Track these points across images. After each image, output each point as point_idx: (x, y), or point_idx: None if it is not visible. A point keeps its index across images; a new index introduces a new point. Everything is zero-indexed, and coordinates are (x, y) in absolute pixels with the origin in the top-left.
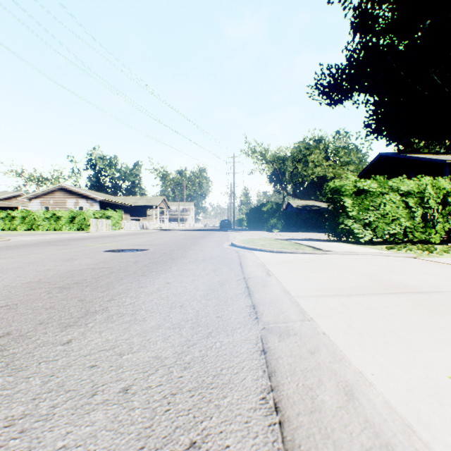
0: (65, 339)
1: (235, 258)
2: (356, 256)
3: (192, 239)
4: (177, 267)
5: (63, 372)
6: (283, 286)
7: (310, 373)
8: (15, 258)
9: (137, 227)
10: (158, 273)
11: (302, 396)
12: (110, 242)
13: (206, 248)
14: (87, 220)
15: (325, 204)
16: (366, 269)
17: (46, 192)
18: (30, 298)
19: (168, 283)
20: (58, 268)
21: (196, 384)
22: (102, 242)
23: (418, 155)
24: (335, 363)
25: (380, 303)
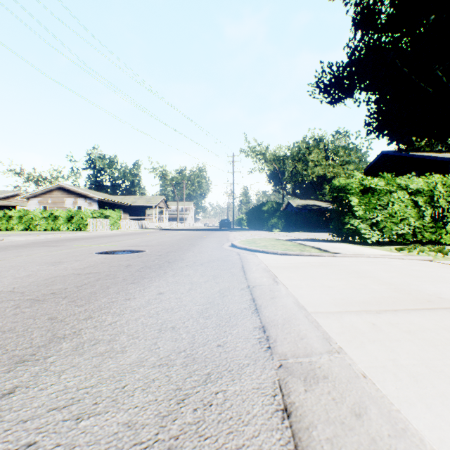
0: (8, 386)
1: (236, 262)
2: (368, 259)
3: (190, 240)
4: (173, 272)
5: None
6: (295, 298)
7: None
8: None
9: (136, 226)
10: (151, 280)
11: None
12: (106, 243)
13: (206, 249)
14: (85, 220)
15: (325, 203)
16: (386, 275)
17: (44, 192)
18: None
19: (160, 294)
20: (40, 274)
21: None
22: (97, 243)
23: (421, 153)
24: (398, 440)
25: (421, 324)
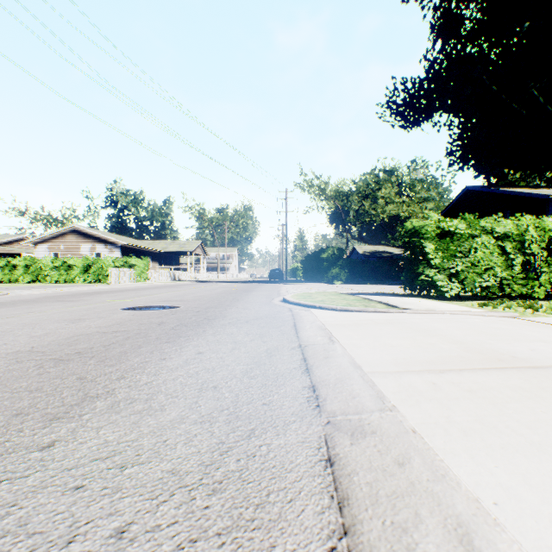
0: (47, 440)
1: (287, 319)
2: (443, 315)
3: (234, 294)
4: (214, 330)
5: (32, 498)
6: (352, 357)
7: (401, 501)
8: (8, 319)
9: (167, 278)
10: (188, 339)
11: (393, 545)
12: (132, 297)
13: (252, 305)
14: (105, 270)
15: (398, 249)
16: (459, 334)
17: (55, 235)
18: (13, 375)
19: (199, 353)
20: (59, 332)
21: (230, 521)
22: (122, 297)
23: (514, 189)
24: (436, 484)
25: (485, 383)
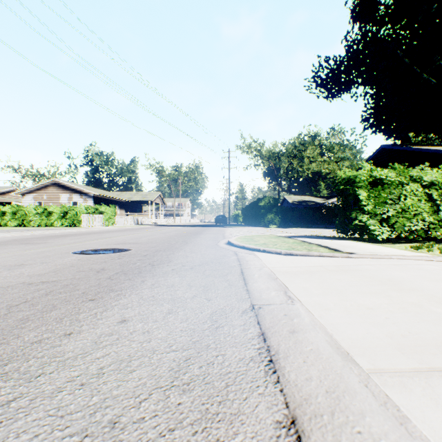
0: None
1: (233, 264)
2: (392, 260)
3: (184, 236)
4: (153, 281)
5: None
6: (328, 332)
7: None
8: None
9: (132, 222)
10: (119, 295)
11: None
12: (92, 240)
13: (199, 248)
14: (79, 216)
15: (321, 199)
16: (436, 288)
17: (39, 187)
18: None
19: (121, 322)
20: None
21: None
22: (83, 240)
23: (423, 147)
24: None
25: None
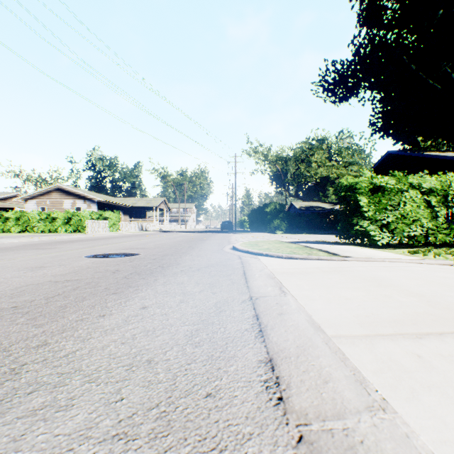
0: None
1: (237, 267)
2: (383, 263)
3: (190, 242)
4: (165, 279)
5: None
6: (308, 314)
7: None
8: None
9: (136, 228)
10: (137, 290)
11: None
12: (100, 245)
13: (205, 252)
14: (83, 222)
15: (328, 204)
16: (411, 284)
17: (42, 193)
18: None
19: (143, 308)
20: (11, 282)
21: None
22: (91, 245)
23: (429, 153)
24: None
25: None
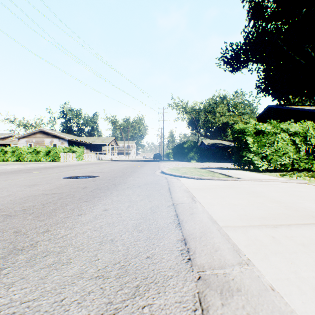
0: None
1: (164, 184)
2: (261, 182)
3: (132, 168)
4: (117, 193)
5: None
6: (209, 214)
7: None
8: None
9: (95, 158)
10: (100, 199)
11: None
12: (71, 170)
13: (142, 175)
14: (58, 154)
15: (227, 142)
16: (276, 195)
17: (30, 134)
18: None
19: (105, 210)
20: (18, 194)
21: None
22: (65, 170)
23: (296, 106)
24: None
25: (311, 237)
